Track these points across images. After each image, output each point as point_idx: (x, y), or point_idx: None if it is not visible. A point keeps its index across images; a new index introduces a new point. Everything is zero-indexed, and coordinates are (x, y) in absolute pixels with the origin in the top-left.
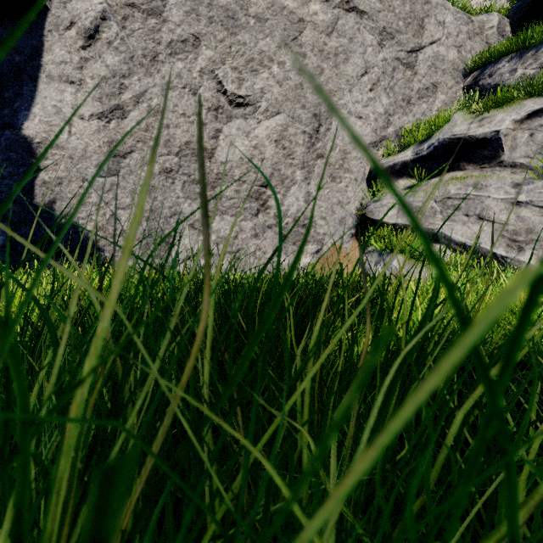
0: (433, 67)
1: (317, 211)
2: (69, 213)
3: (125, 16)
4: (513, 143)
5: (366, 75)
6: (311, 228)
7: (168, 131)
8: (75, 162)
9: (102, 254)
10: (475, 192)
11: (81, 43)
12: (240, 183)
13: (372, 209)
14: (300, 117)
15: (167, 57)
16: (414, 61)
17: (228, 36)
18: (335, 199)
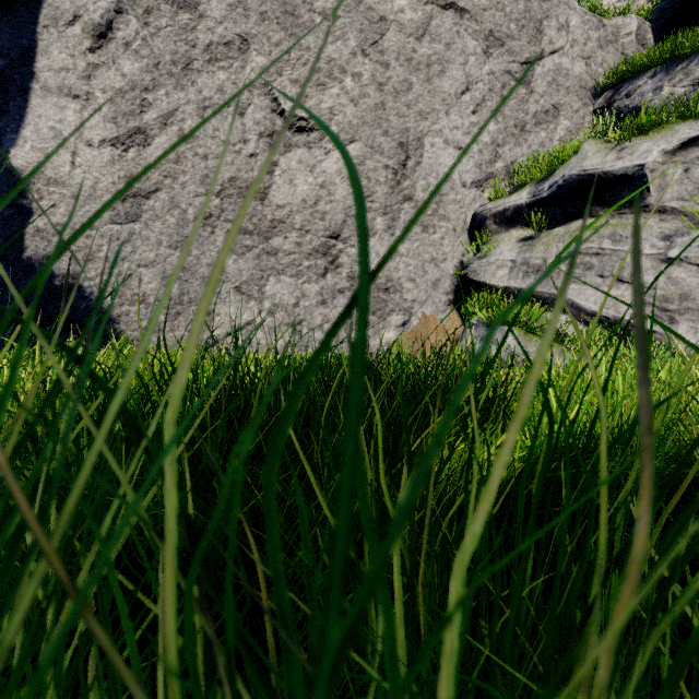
0: (554, 84)
1: (404, 271)
2: (71, 272)
3: (149, 9)
4: (662, 181)
5: (467, 93)
6: (396, 293)
7: (206, 163)
8: (81, 203)
9: (117, 327)
10: (612, 245)
11: (89, 44)
12: (302, 233)
13: (476, 268)
14: (382, 147)
15: (205, 64)
16: (530, 76)
17: (286, 38)
18: (427, 255)
